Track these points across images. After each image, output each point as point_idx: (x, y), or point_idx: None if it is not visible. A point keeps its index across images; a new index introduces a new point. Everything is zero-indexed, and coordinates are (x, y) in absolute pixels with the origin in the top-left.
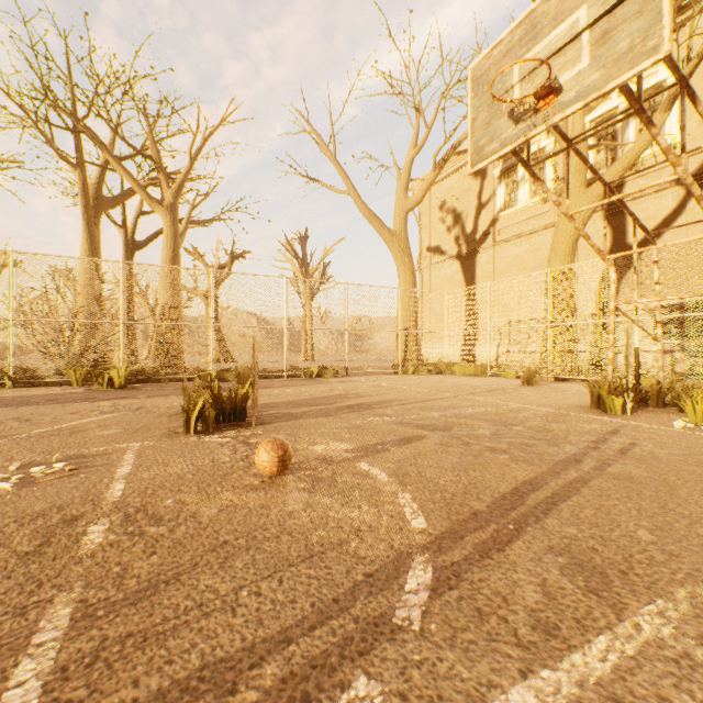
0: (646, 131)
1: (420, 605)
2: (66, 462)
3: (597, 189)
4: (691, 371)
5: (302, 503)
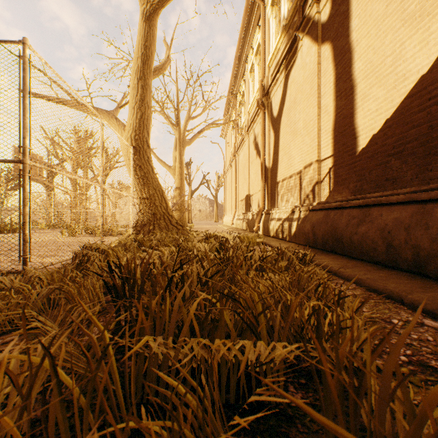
0: (177, 134)
1: None
2: None
3: (177, 154)
4: (242, 228)
5: None
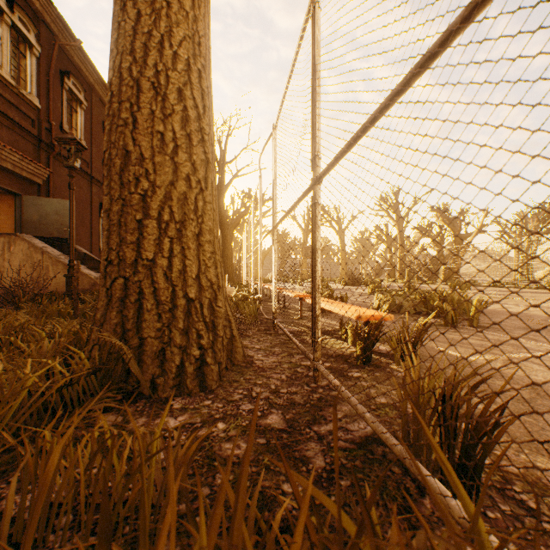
0: None
1: (519, 305)
2: (533, 299)
3: None
4: None
5: (543, 304)
